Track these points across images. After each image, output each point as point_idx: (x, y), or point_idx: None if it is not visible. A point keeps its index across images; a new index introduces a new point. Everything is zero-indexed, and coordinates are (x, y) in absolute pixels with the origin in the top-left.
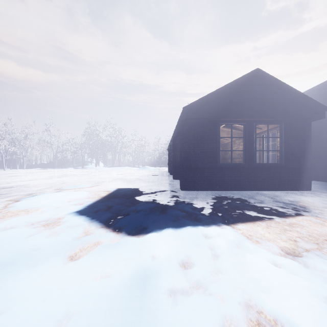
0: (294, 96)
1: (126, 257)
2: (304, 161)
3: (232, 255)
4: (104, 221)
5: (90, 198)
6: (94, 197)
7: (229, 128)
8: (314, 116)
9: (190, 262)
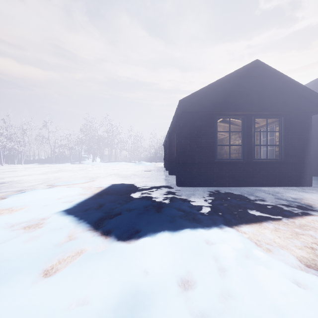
0: (294, 89)
1: (113, 272)
2: (305, 156)
3: (242, 269)
4: (93, 222)
5: (82, 195)
6: (86, 194)
7: (225, 123)
8: (316, 109)
9: (191, 280)
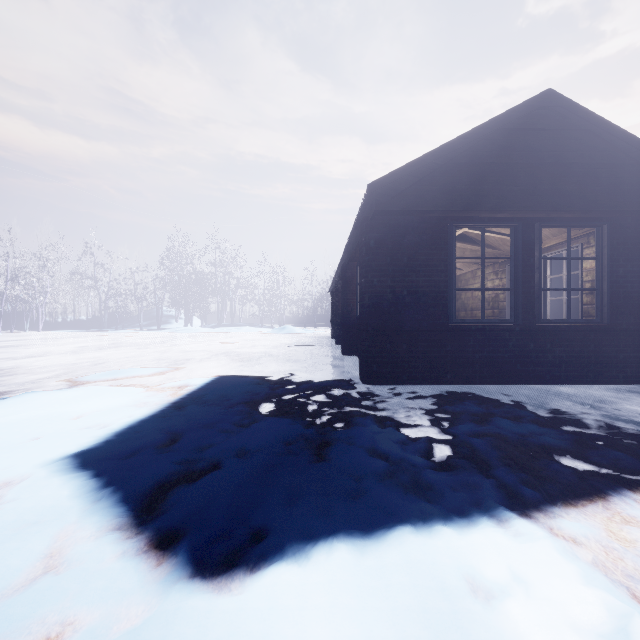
0: (636, 158)
1: None
2: None
3: None
4: (138, 499)
5: (138, 407)
6: (149, 404)
7: (466, 243)
8: None
9: None
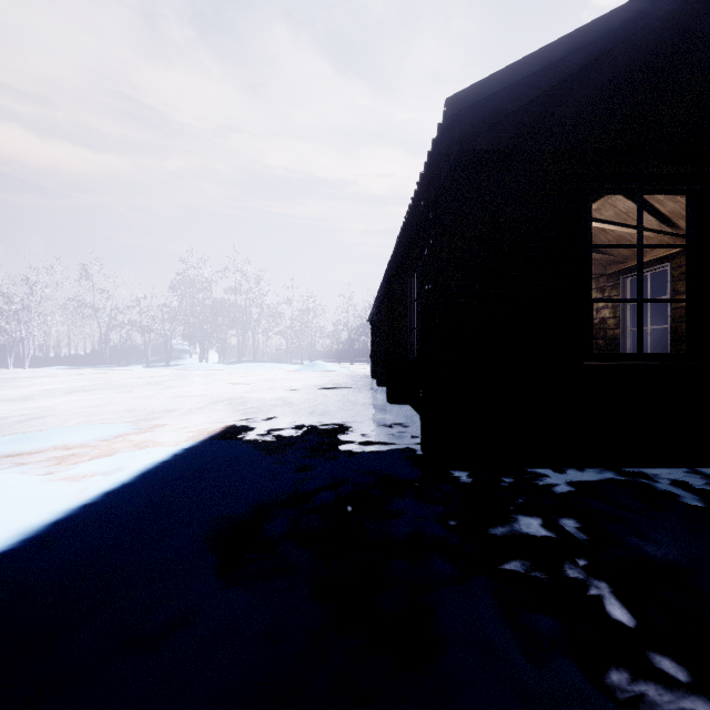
0: None
1: None
2: None
3: None
4: None
5: None
6: None
7: None
8: None
9: None
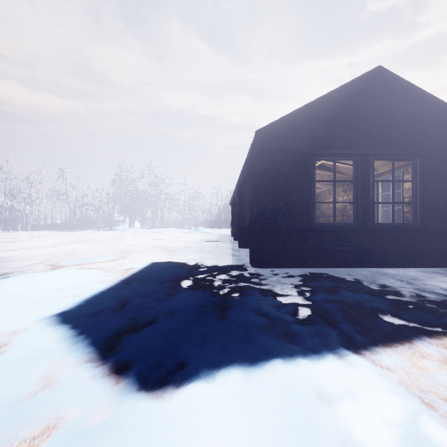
0: (438, 113)
1: None
2: None
3: None
4: (101, 342)
5: (99, 283)
6: (106, 281)
7: (323, 170)
8: None
9: None
